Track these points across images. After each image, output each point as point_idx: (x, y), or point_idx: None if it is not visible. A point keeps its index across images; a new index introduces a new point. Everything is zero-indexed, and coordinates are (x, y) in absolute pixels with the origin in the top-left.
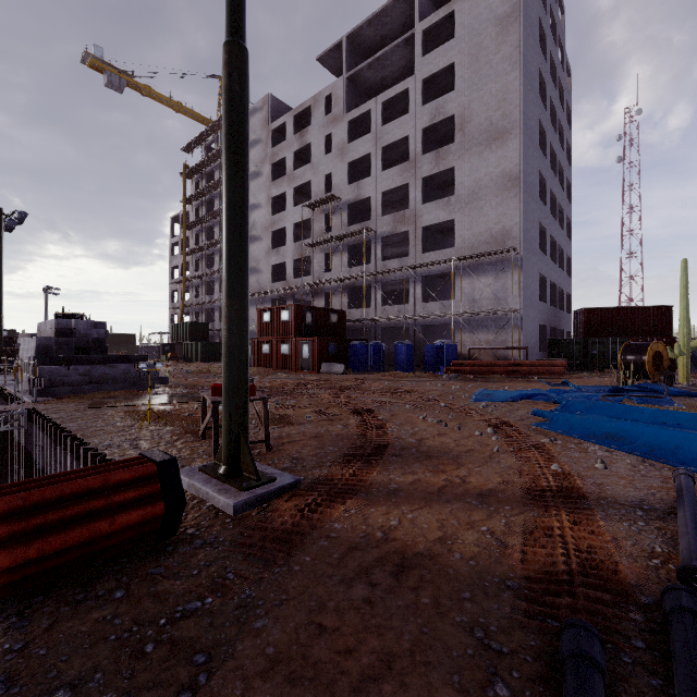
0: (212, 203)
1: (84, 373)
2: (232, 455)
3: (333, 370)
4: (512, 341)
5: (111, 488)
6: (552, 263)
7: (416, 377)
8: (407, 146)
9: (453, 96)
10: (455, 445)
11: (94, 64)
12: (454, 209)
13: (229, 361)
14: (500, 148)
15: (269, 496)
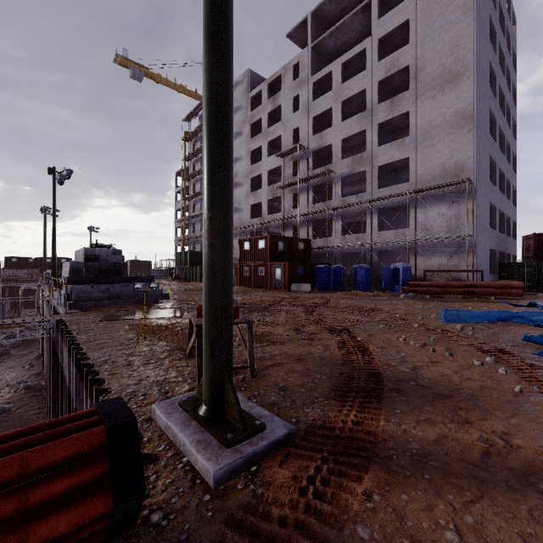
0: None
1: (104, 290)
2: (214, 395)
3: (302, 289)
4: (466, 264)
5: (32, 475)
6: (501, 193)
7: (375, 296)
8: (364, 99)
9: (407, 49)
10: (460, 379)
11: (122, 62)
12: (408, 149)
13: (210, 283)
14: (453, 90)
15: (258, 455)
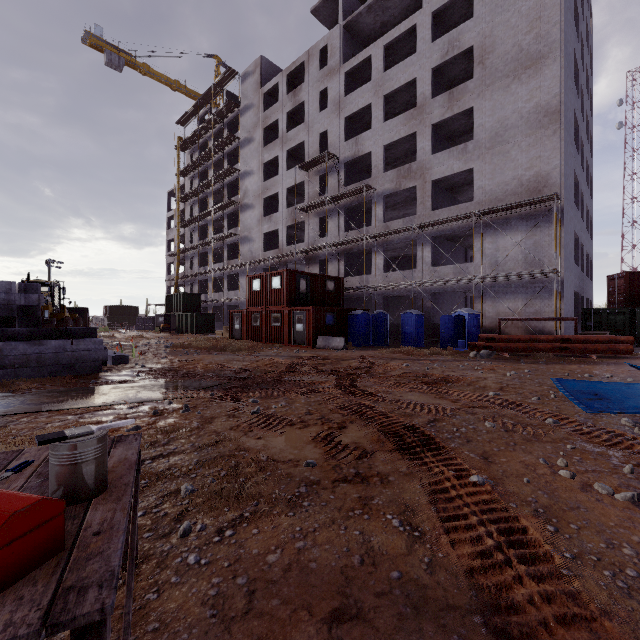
0: (206, 174)
1: None
2: None
3: (331, 345)
4: (555, 310)
5: None
6: (581, 221)
7: (435, 354)
8: (412, 94)
9: (471, 25)
10: None
11: (94, 44)
12: (472, 157)
13: None
14: (533, 78)
15: None
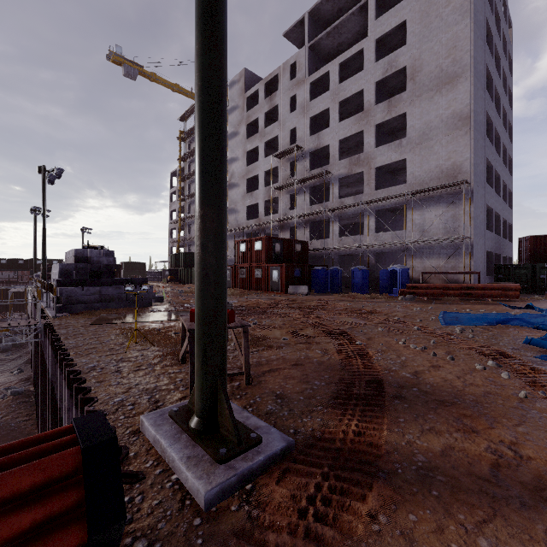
0: None
1: (95, 293)
2: (206, 405)
3: (299, 292)
4: (464, 266)
5: None
6: (497, 195)
7: (373, 298)
8: (361, 99)
9: (404, 50)
10: (463, 385)
11: (115, 60)
12: (405, 150)
13: (202, 285)
14: (450, 92)
15: (254, 471)
